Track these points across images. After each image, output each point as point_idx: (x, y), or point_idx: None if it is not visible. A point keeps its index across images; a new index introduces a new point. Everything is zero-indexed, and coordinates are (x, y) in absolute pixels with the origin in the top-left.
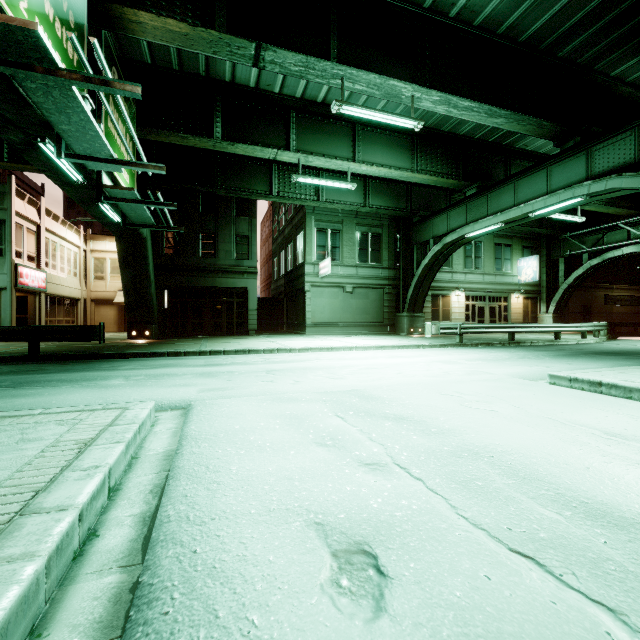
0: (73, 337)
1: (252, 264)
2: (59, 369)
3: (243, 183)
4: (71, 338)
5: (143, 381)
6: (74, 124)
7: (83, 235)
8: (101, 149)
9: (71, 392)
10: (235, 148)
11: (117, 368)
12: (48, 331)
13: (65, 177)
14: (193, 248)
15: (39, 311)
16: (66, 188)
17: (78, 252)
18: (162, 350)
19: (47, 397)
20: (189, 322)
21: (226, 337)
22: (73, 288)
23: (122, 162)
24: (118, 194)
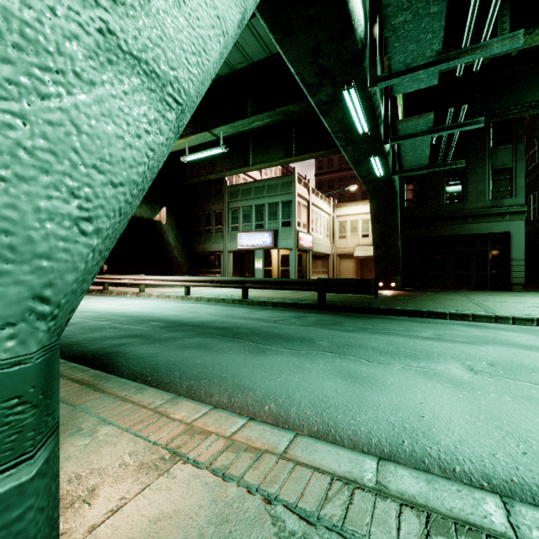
0: (351, 290)
1: (516, 202)
2: (354, 326)
3: (513, 99)
4: (349, 291)
5: (509, 381)
6: (415, 2)
7: (331, 205)
8: (429, 45)
9: (420, 387)
10: (532, 37)
11: (417, 334)
12: (332, 283)
13: (351, 134)
14: (436, 196)
15: (308, 264)
16: (347, 148)
17: (329, 218)
18: (438, 309)
19: (398, 394)
20: (428, 274)
21: (483, 292)
22: (326, 246)
23: (449, 58)
24: (408, 129)
